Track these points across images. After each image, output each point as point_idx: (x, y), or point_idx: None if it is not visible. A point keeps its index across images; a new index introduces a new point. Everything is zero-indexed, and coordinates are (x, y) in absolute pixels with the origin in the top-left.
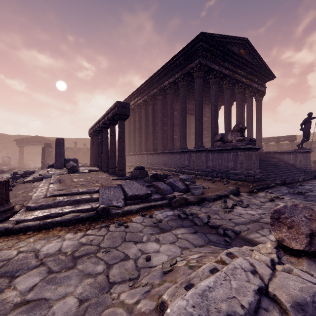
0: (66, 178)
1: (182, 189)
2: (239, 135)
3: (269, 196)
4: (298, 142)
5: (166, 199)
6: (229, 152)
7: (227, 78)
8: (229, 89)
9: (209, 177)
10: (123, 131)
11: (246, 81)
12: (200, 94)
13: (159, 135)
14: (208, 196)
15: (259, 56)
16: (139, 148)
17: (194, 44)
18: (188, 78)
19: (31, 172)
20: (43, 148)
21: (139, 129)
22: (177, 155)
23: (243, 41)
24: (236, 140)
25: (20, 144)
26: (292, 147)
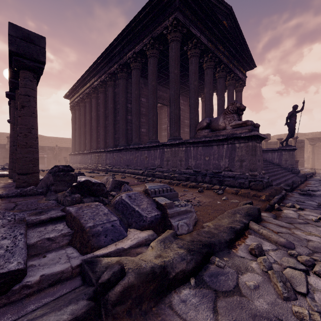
0: None
1: (149, 221)
2: (237, 118)
3: (314, 218)
4: (271, 142)
5: (88, 281)
6: (222, 145)
7: (209, 54)
8: (211, 69)
9: (192, 183)
10: (29, 94)
11: (229, 64)
12: (177, 64)
13: (121, 126)
14: (211, 234)
15: (242, 35)
16: (96, 144)
17: None
18: (160, 46)
19: None
20: None
21: (96, 120)
22: (145, 152)
23: (227, 10)
24: (232, 126)
25: None
26: (267, 146)
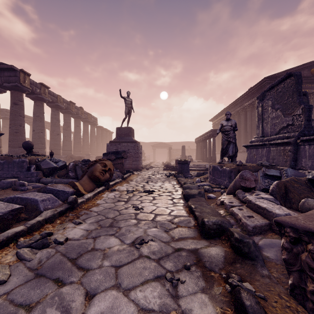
0: (191, 163)
1: None
2: None
3: None
4: None
5: None
6: None
7: None
8: None
9: None
10: (214, 142)
11: None
12: None
13: (242, 139)
14: None
15: None
16: None
17: (262, 83)
18: None
19: (169, 162)
20: (169, 150)
21: None
22: None
23: (313, 62)
24: None
25: (154, 148)
26: None
